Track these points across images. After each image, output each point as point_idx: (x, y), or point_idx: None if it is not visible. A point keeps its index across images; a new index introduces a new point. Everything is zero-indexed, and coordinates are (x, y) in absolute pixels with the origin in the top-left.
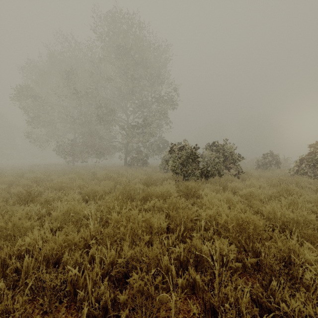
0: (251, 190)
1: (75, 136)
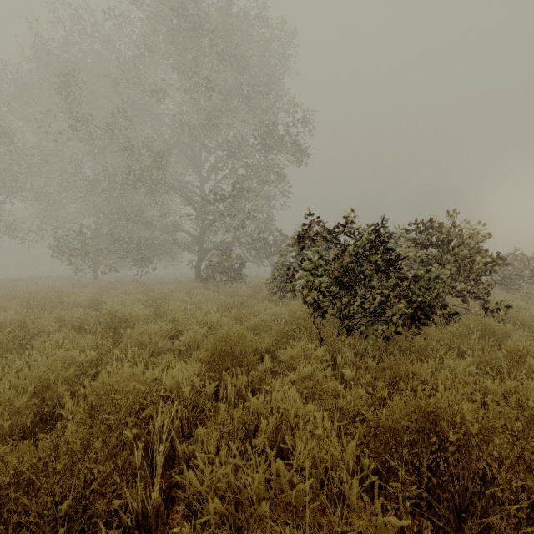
0: None
1: (98, 221)
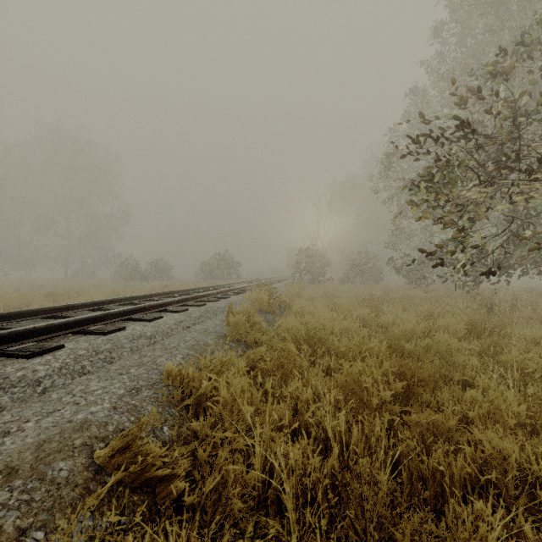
0: (156, 282)
1: None
